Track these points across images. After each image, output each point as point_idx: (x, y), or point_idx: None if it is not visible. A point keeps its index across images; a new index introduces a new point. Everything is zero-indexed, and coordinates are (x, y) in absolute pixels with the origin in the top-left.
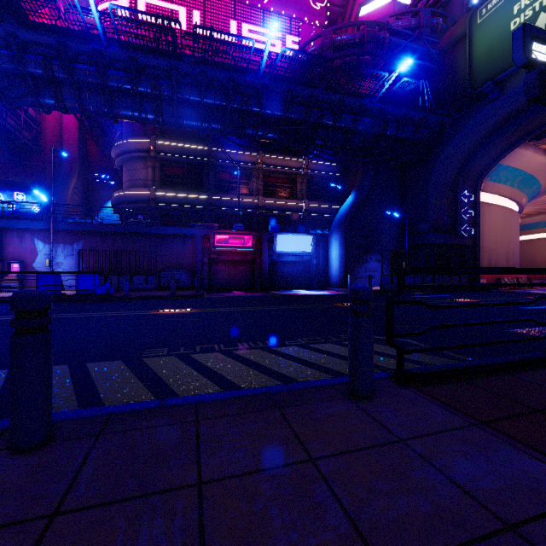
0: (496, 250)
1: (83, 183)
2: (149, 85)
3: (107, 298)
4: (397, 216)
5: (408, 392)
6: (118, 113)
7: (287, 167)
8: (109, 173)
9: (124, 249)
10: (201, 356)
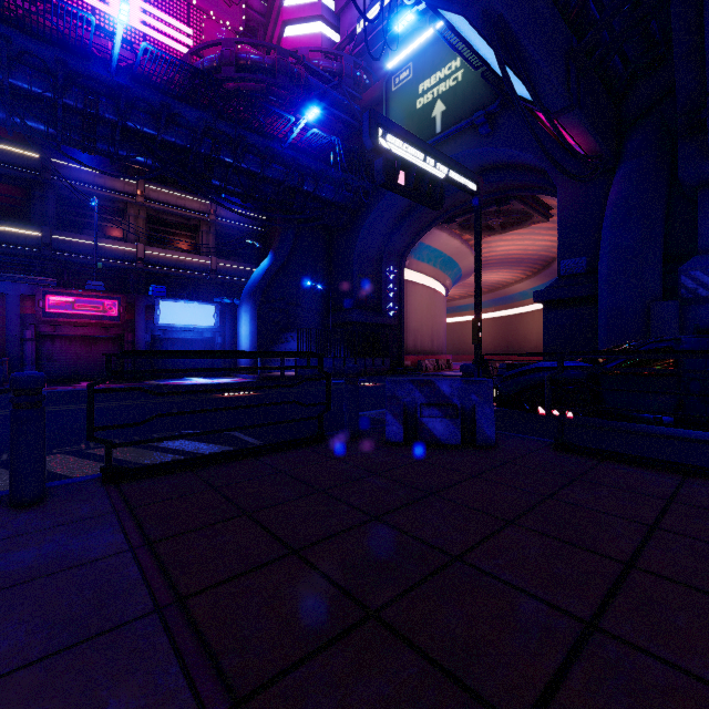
0: (421, 331)
1: None
2: None
3: None
4: (321, 288)
5: (100, 489)
6: None
7: (184, 208)
8: None
9: None
10: None
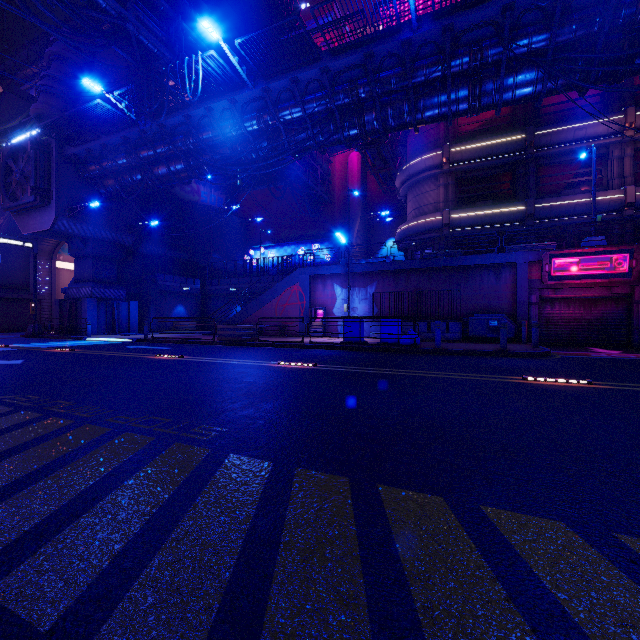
0: None
1: (363, 226)
2: (466, 58)
3: (415, 349)
4: None
5: None
6: (421, 117)
7: None
8: (387, 209)
9: (419, 289)
10: None
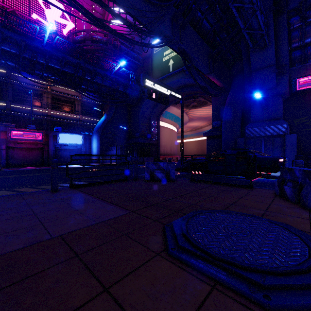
0: (166, 146)
1: None
2: None
3: None
4: (126, 128)
5: (71, 189)
6: None
7: (68, 94)
8: None
9: None
10: None
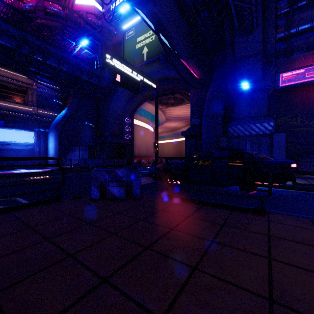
0: (141, 147)
1: None
2: None
3: None
4: (93, 126)
5: None
6: None
7: (17, 80)
8: None
9: None
10: None
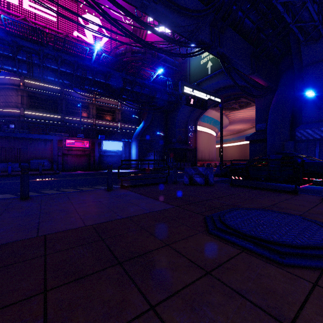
0: (204, 151)
1: None
2: (25, 56)
3: None
4: (163, 134)
5: (121, 189)
6: (1, 67)
7: (110, 104)
8: None
9: (3, 146)
10: (64, 189)
